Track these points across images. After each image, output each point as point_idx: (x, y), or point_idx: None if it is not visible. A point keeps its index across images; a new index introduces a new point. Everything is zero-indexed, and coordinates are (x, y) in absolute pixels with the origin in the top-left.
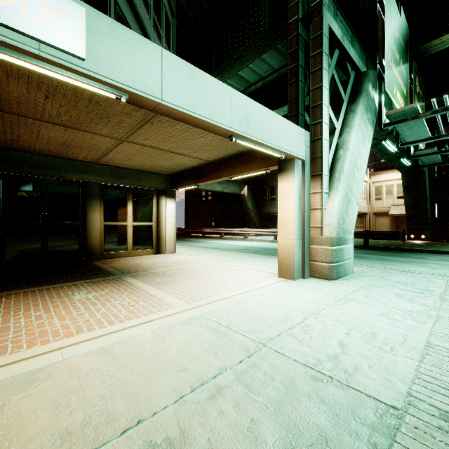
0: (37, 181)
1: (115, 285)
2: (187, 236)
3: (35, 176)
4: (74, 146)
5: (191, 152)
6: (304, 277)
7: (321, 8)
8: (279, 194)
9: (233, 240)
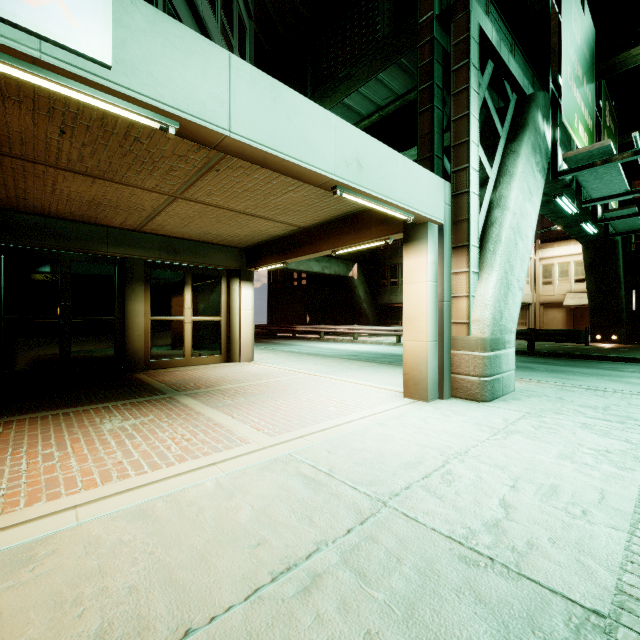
0: (54, 257)
1: (164, 409)
2: (271, 337)
3: (51, 250)
4: (107, 206)
5: (275, 214)
6: (442, 397)
7: None
8: (405, 275)
9: (338, 343)
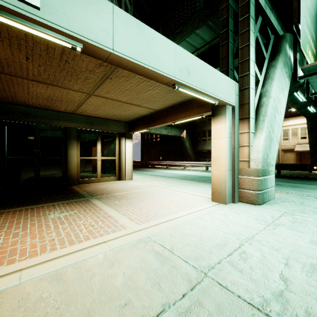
0: (32, 127)
1: (83, 206)
2: (142, 167)
3: (30, 123)
4: (56, 100)
5: (143, 103)
6: (233, 202)
7: None
8: (213, 134)
9: (175, 170)
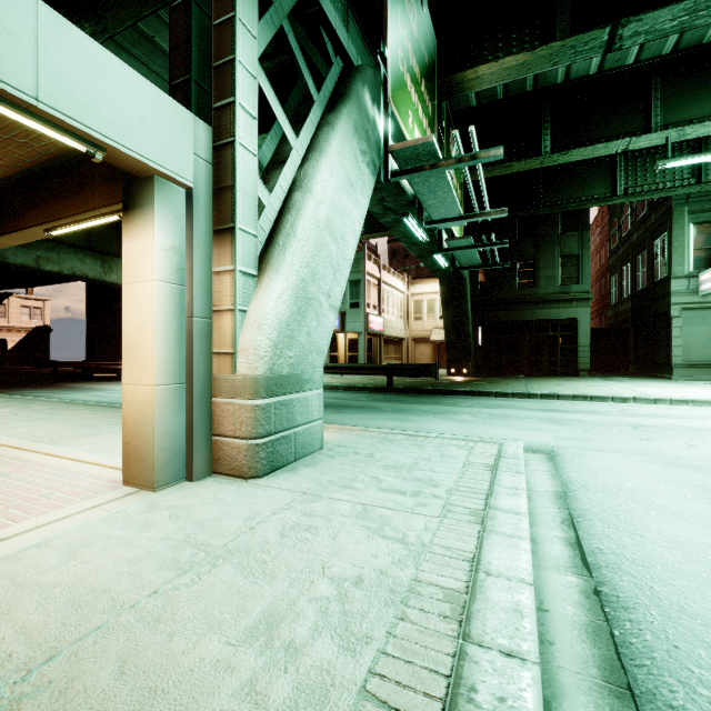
0: None
1: None
2: (82, 379)
3: None
4: None
5: None
6: (190, 478)
7: None
8: (125, 268)
9: None
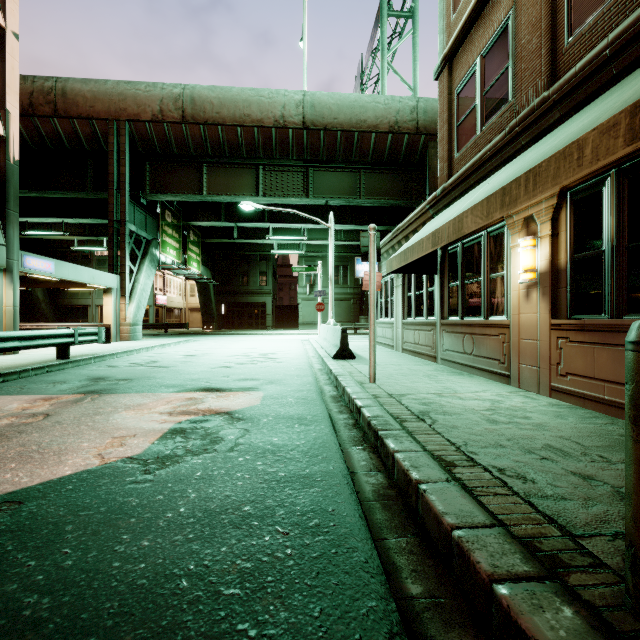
0: None
1: None
2: None
3: None
4: None
5: None
6: (117, 341)
7: (126, 223)
8: (104, 303)
9: None
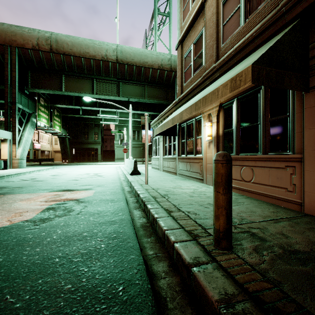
0: None
1: None
2: None
3: None
4: None
5: None
6: (10, 168)
7: (16, 103)
8: (2, 147)
9: None
